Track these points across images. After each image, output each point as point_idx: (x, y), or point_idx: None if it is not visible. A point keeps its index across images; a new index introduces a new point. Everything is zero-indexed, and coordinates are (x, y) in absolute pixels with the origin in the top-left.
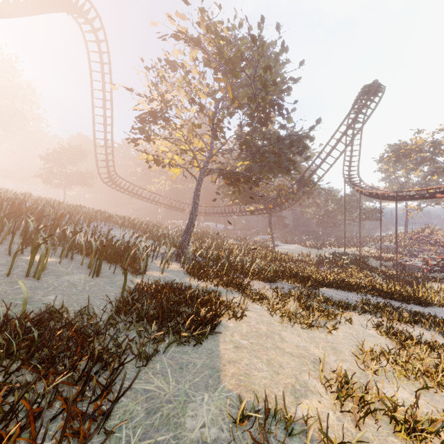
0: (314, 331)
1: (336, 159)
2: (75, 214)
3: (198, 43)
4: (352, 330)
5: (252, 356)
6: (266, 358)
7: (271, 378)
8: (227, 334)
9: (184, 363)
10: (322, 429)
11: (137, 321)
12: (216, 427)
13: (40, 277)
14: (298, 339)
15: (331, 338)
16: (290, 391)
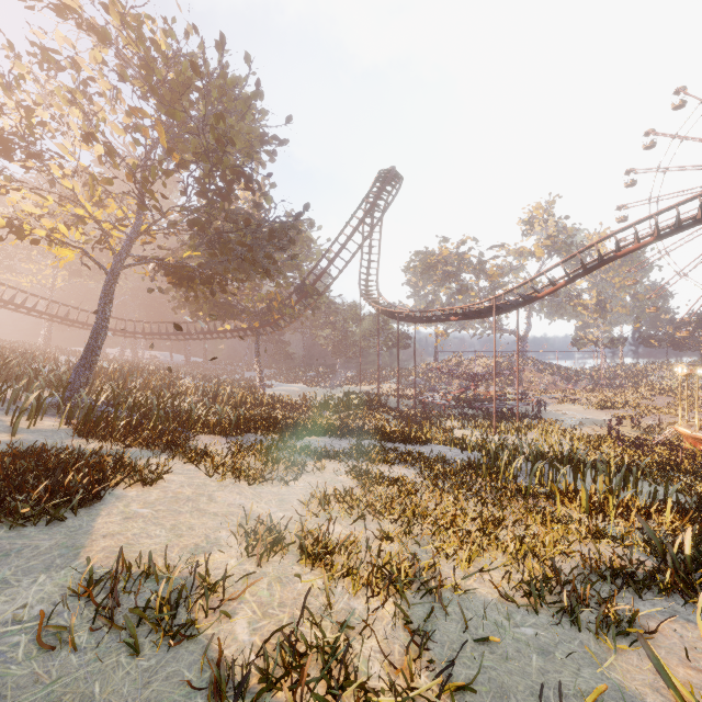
0: (266, 486)
1: (347, 263)
2: None
3: (106, 37)
4: (319, 479)
5: (150, 525)
6: (173, 523)
7: (168, 542)
8: (119, 506)
9: (15, 549)
10: (209, 575)
11: None
12: (45, 604)
13: None
14: (236, 497)
15: (285, 491)
16: (189, 551)
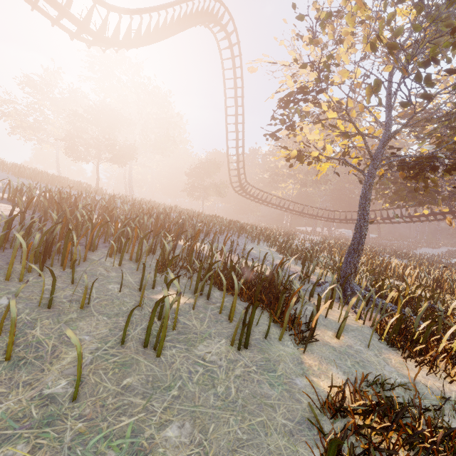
0: None
1: None
2: (212, 227)
3: None
4: None
5: None
6: None
7: None
8: None
9: None
10: None
11: None
12: None
13: (165, 346)
14: None
15: None
16: None
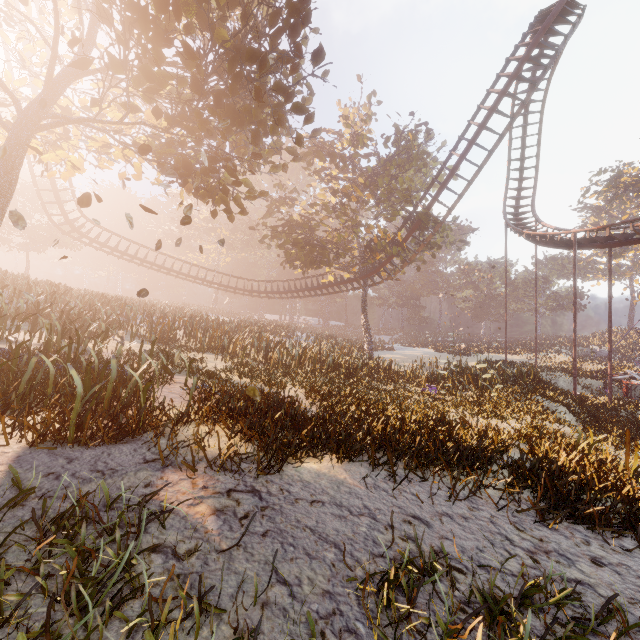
0: None
1: (479, 167)
2: None
3: None
4: None
5: None
6: None
7: None
8: None
9: None
10: None
11: None
12: None
13: None
14: None
15: None
16: None
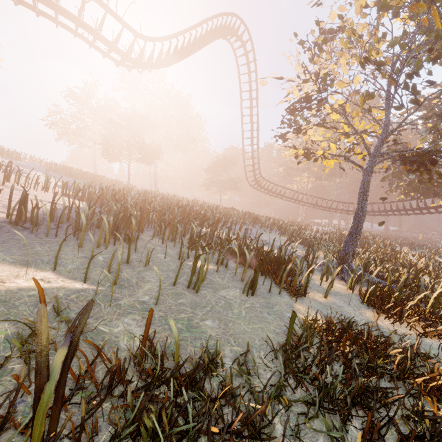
0: None
1: None
2: (229, 217)
3: None
4: None
5: None
6: None
7: None
8: None
9: None
10: None
11: (320, 406)
12: None
13: (200, 289)
14: None
15: None
16: None
